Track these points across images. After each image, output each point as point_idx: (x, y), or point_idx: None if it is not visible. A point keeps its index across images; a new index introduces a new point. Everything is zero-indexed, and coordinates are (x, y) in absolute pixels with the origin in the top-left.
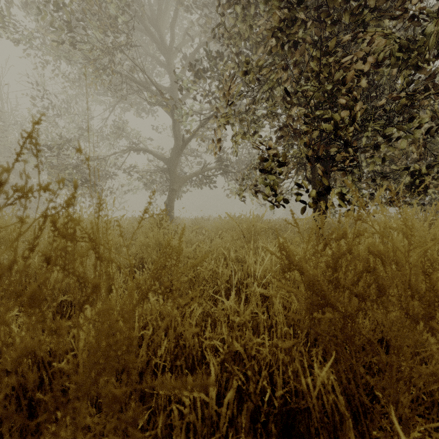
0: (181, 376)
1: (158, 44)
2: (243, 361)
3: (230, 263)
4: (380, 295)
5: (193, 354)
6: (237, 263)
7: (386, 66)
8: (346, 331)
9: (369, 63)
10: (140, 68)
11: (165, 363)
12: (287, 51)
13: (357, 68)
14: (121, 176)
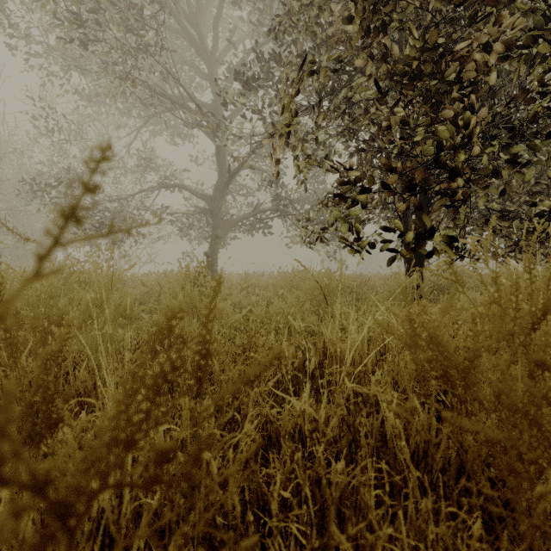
0: None
1: (197, 48)
2: None
3: (297, 336)
4: None
5: None
6: (305, 335)
7: (514, 59)
8: None
9: (494, 50)
10: (174, 77)
11: None
12: (374, 39)
13: (477, 57)
14: (151, 221)
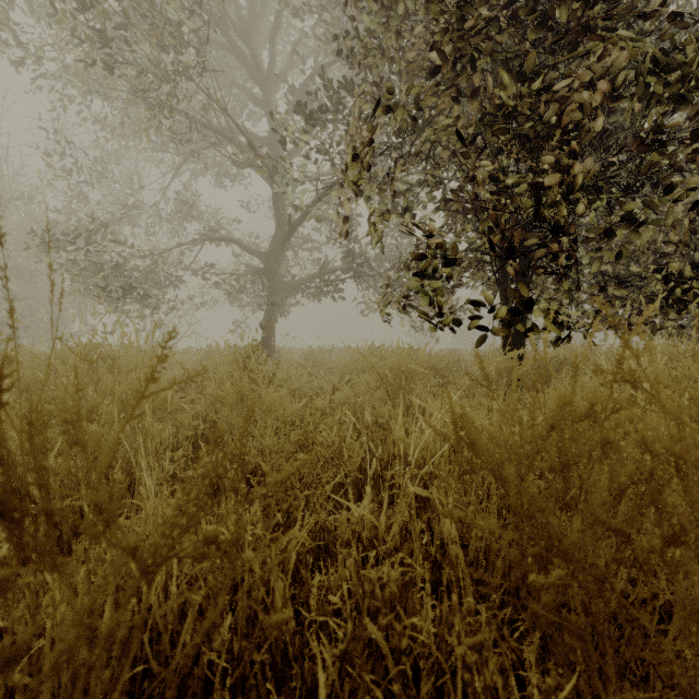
0: (261, 683)
1: (249, 68)
2: (383, 659)
3: (363, 431)
4: (672, 542)
5: (284, 639)
6: (377, 428)
7: (627, 98)
8: (595, 608)
9: (599, 91)
10: (220, 106)
11: (231, 654)
12: (461, 73)
13: (579, 99)
14: (192, 281)
